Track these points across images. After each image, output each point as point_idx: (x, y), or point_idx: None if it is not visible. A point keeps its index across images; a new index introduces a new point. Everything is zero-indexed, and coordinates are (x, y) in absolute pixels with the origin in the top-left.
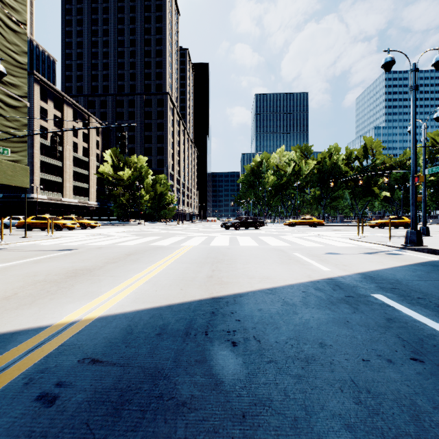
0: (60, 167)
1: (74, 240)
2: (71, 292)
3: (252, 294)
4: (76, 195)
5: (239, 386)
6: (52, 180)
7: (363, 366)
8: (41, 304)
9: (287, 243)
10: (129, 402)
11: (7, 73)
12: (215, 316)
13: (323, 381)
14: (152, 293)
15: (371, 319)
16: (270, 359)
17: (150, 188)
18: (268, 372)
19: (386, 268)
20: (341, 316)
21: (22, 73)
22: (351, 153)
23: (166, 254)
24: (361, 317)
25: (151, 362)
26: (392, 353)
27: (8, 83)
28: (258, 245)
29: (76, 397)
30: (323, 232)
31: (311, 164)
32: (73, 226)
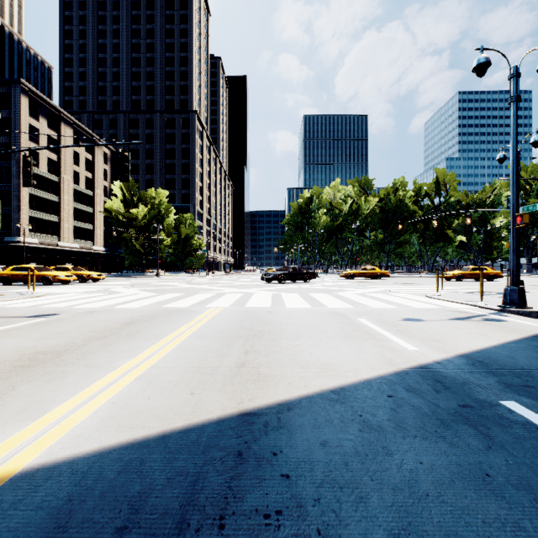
0: (56, 202)
1: (61, 299)
2: (2, 404)
3: (307, 404)
4: (77, 238)
5: None
6: (45, 219)
7: None
8: None
9: (348, 303)
10: None
11: None
12: (242, 465)
13: None
14: (141, 403)
15: (527, 468)
16: None
17: (172, 231)
18: None
19: (496, 345)
20: (471, 459)
21: None
22: (420, 189)
23: (182, 323)
24: (507, 460)
25: None
26: None
27: None
28: (310, 306)
29: None
30: (390, 286)
31: (372, 201)
32: (68, 278)
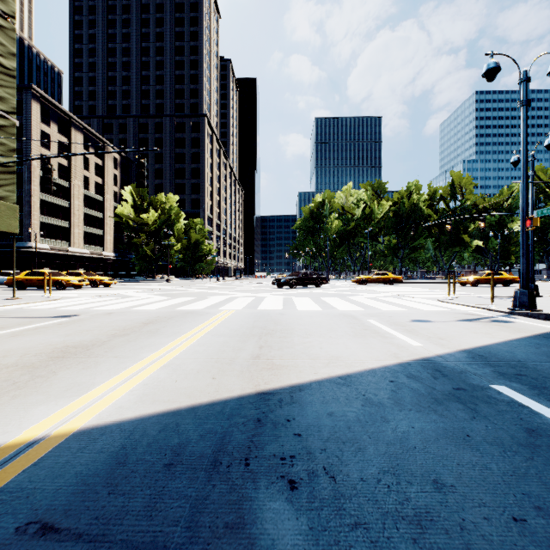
0: (67, 207)
1: (77, 302)
2: (49, 384)
3: (316, 386)
4: (87, 243)
5: None
6: (56, 225)
7: (519, 535)
8: None
9: (359, 306)
10: None
11: None
12: (261, 427)
13: None
14: (170, 385)
15: (503, 432)
16: (355, 519)
17: (182, 236)
18: None
19: (498, 342)
20: (456, 425)
21: (8, 82)
22: (435, 193)
23: (197, 323)
24: (487, 426)
25: (147, 530)
26: None
27: None
28: (321, 309)
29: None
30: (402, 291)
31: (386, 205)
32: (81, 283)
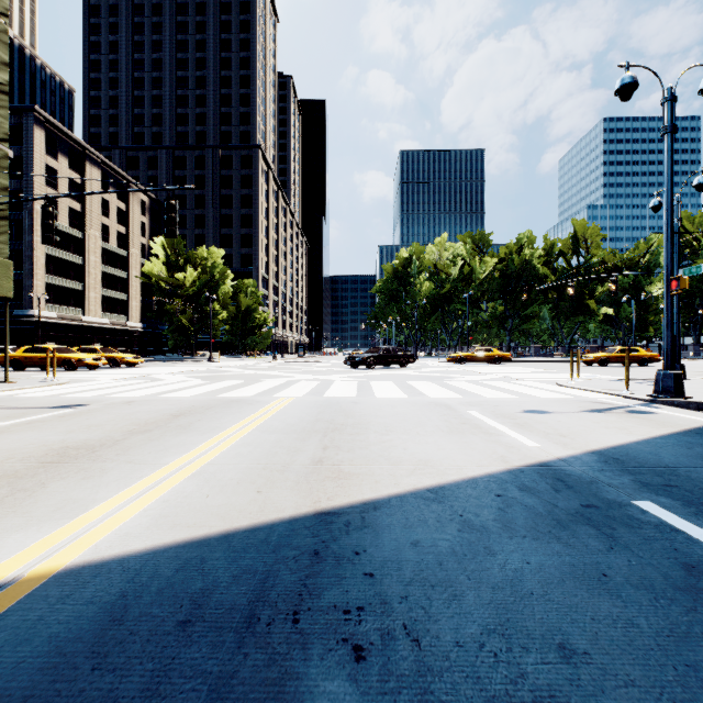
0: (80, 264)
1: (89, 388)
2: (33, 501)
3: (397, 503)
4: (106, 311)
5: None
6: (66, 287)
7: None
8: None
9: (455, 392)
10: None
11: None
12: (319, 564)
13: None
14: (198, 501)
15: (652, 569)
16: None
17: (229, 301)
18: None
19: (638, 441)
20: (588, 560)
21: None
22: (553, 247)
23: (244, 415)
24: (630, 561)
25: None
26: None
27: None
28: (406, 396)
29: None
30: (511, 372)
31: (490, 263)
32: (96, 362)
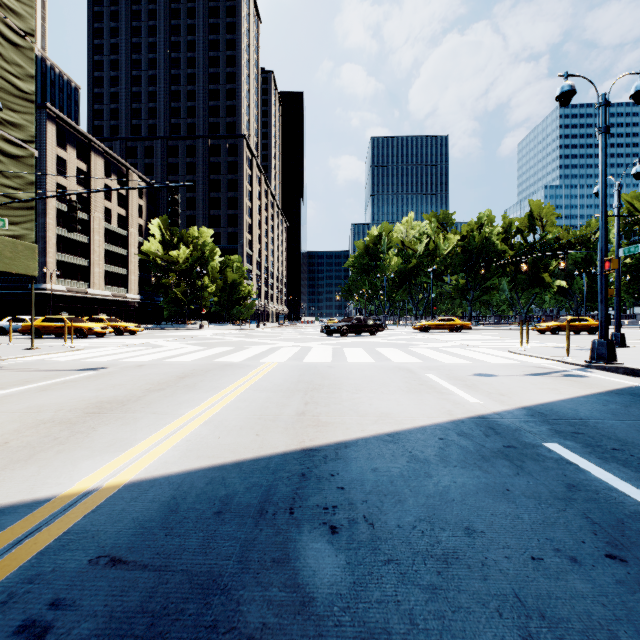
0: (86, 243)
1: (103, 353)
2: (90, 440)
3: (363, 443)
4: (109, 284)
5: (338, 607)
6: (73, 263)
7: (533, 569)
8: (42, 461)
9: (417, 358)
10: (163, 637)
11: (4, 107)
12: (305, 481)
13: (471, 597)
14: (213, 441)
15: (543, 487)
16: (389, 556)
17: (217, 276)
18: (385, 580)
19: (564, 399)
20: (498, 481)
21: (26, 107)
22: (511, 225)
23: (237, 377)
24: (529, 482)
25: (204, 563)
26: (576, 546)
27: (6, 121)
28: (374, 361)
29: (79, 628)
30: (470, 340)
31: (453, 240)
32: (104, 331)
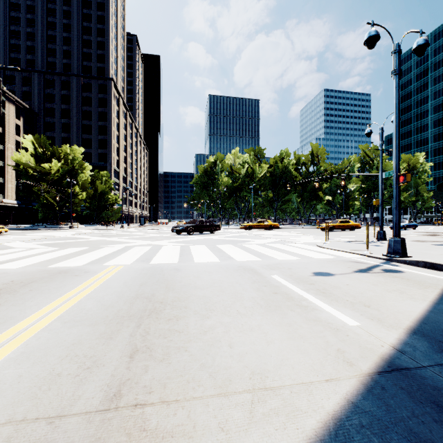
0: None
1: None
2: None
3: None
4: None
5: None
6: None
7: None
8: None
9: (254, 254)
10: None
11: None
12: None
13: None
14: None
15: None
16: None
17: (87, 186)
18: None
19: (430, 309)
20: None
21: None
22: (300, 159)
23: (59, 293)
24: None
25: None
26: None
27: None
28: (218, 260)
29: None
30: (283, 236)
31: (264, 167)
32: None
